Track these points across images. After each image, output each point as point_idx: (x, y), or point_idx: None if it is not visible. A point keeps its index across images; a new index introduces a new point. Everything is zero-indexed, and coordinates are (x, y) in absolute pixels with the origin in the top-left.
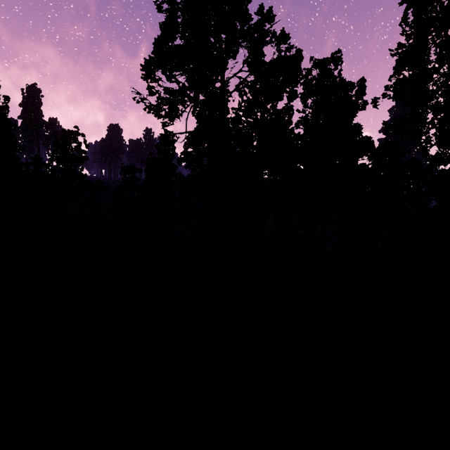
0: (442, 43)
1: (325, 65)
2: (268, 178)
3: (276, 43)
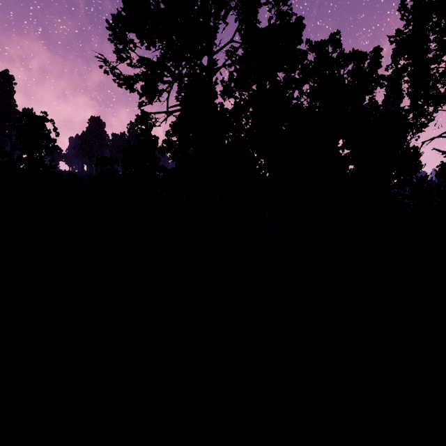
0: (445, 29)
1: (323, 47)
2: (265, 165)
3: (275, 3)
